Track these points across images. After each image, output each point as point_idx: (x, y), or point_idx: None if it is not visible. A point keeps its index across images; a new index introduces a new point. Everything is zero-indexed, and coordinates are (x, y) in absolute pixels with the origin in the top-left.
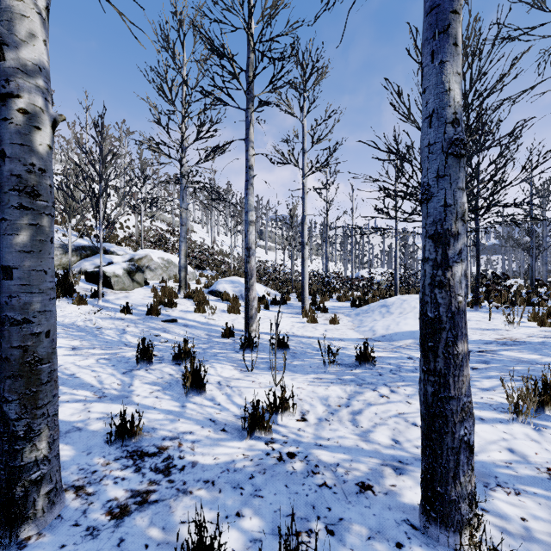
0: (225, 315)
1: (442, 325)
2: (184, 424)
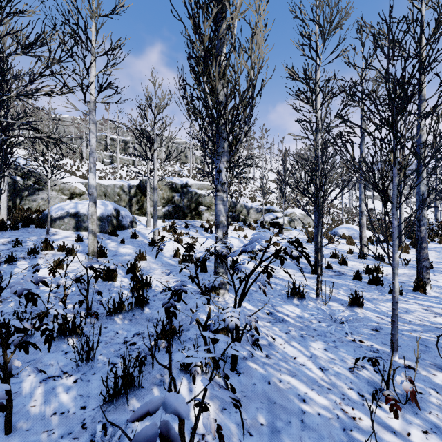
0: (345, 246)
1: (418, 240)
2: (343, 269)
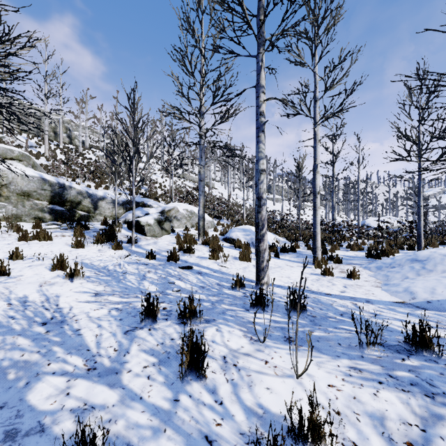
0: (237, 262)
1: None
2: (170, 441)
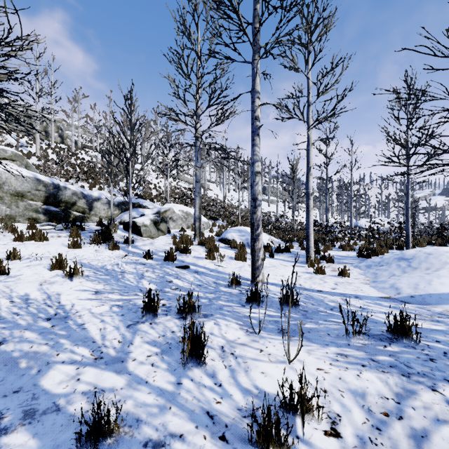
0: (233, 262)
1: None
2: (175, 416)
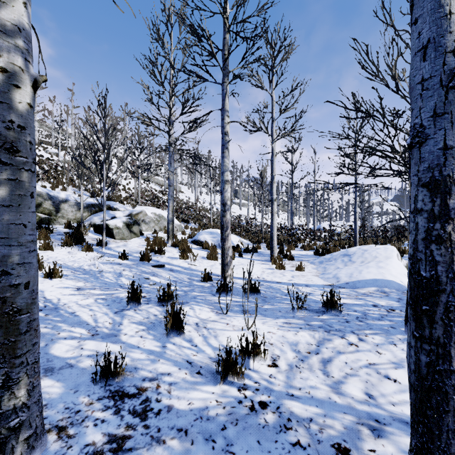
0: (205, 261)
1: (440, 287)
2: (163, 364)
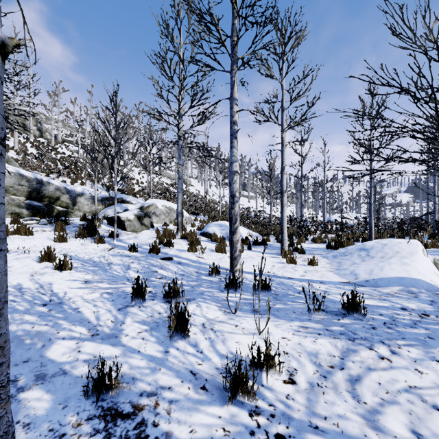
0: (213, 254)
1: None
2: (164, 375)
